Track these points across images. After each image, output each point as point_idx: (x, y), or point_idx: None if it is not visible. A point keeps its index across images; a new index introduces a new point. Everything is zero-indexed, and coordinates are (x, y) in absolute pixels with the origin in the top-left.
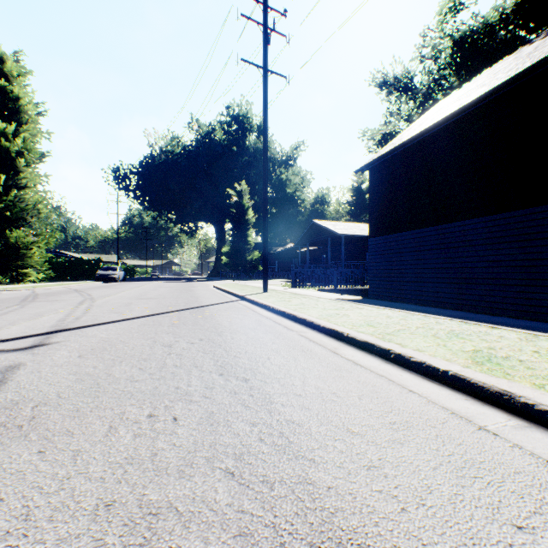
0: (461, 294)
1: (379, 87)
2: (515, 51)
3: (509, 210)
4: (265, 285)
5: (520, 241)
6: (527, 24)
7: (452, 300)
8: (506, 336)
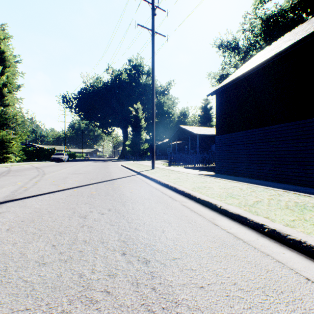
0: (277, 171)
1: (218, 48)
2: (306, 21)
3: (310, 117)
4: (153, 165)
5: None
6: (306, 9)
7: (270, 175)
8: None
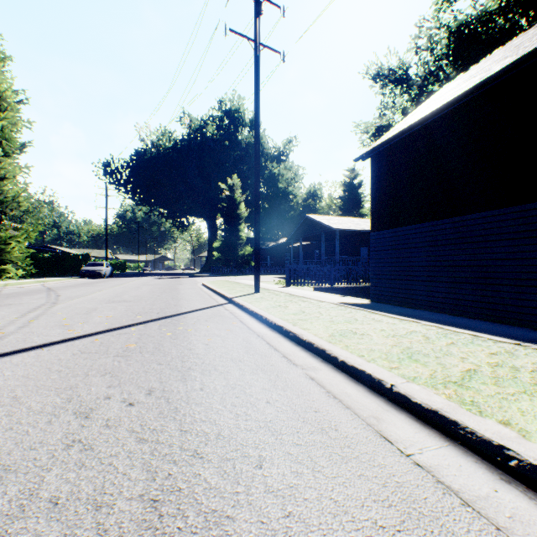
0: (484, 297)
1: (373, 79)
2: (533, 26)
3: None
4: (257, 285)
5: None
6: (527, 12)
7: (471, 303)
8: None
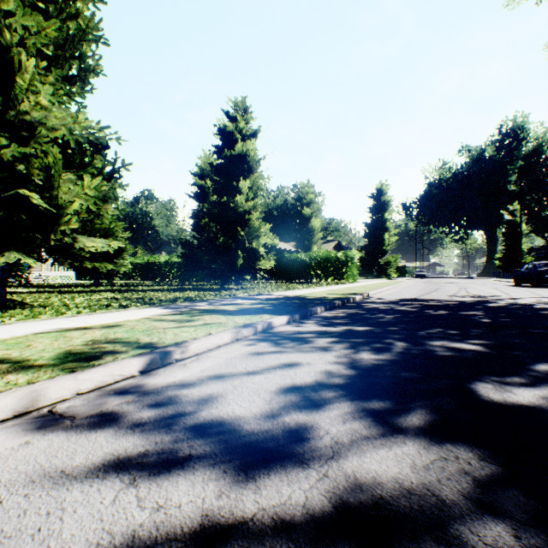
0: None
1: None
2: None
3: None
4: None
5: None
6: None
7: None
8: None
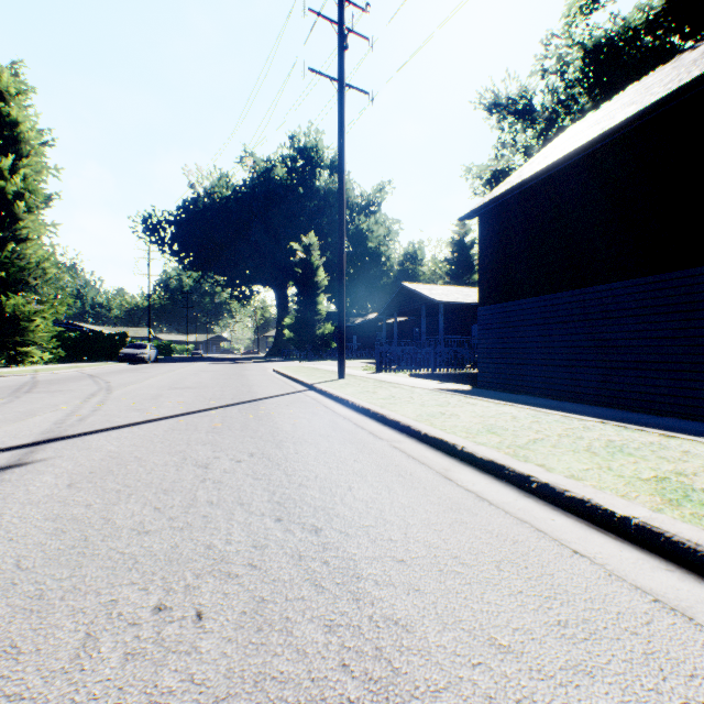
0: (604, 383)
1: (488, 111)
2: (672, 60)
3: (671, 269)
4: (341, 369)
5: (685, 312)
6: (681, 28)
7: (591, 391)
8: (693, 452)
